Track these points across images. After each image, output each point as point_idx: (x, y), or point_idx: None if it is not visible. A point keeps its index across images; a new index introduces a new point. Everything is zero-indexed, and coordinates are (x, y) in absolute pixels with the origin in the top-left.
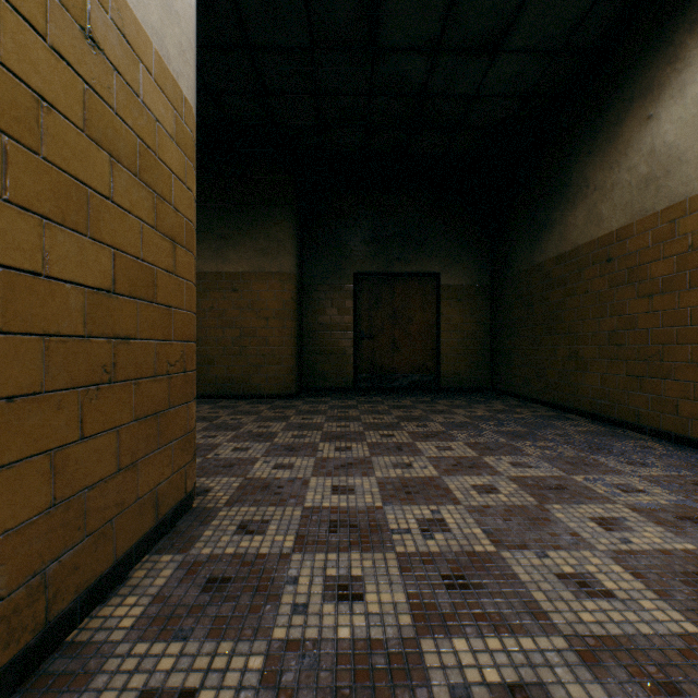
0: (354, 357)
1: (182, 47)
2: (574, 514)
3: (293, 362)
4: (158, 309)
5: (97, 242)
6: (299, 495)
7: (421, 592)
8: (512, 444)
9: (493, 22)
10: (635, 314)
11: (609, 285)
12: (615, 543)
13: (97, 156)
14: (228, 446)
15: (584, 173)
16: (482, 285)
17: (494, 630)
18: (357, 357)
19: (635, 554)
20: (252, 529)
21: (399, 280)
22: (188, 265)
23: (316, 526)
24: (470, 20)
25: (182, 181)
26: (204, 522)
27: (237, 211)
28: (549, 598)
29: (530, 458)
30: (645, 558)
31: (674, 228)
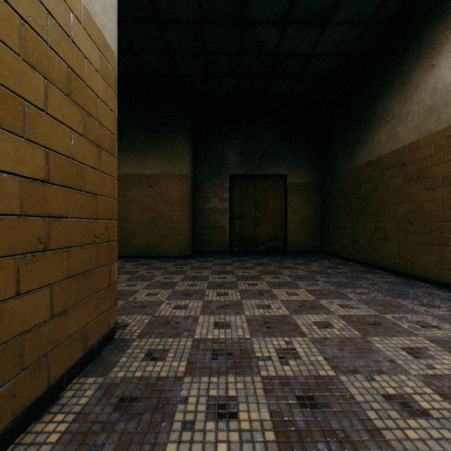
0: (230, 230)
1: (106, 7)
2: (389, 344)
3: (189, 234)
4: (86, 195)
5: (32, 143)
6: (191, 329)
7: (281, 411)
8: (338, 291)
9: (324, 2)
10: (422, 201)
11: (403, 181)
12: (423, 369)
13: (32, 77)
14: (143, 292)
15: (385, 106)
16: (315, 183)
17: (340, 446)
18: (231, 230)
19: (439, 378)
20: (156, 356)
21: (260, 180)
22: (110, 165)
23: (202, 354)
24: (309, 1)
25: (106, 104)
26: (121, 351)
27: (152, 133)
28: (380, 416)
29: (352, 301)
30: (447, 382)
31: (450, 142)
